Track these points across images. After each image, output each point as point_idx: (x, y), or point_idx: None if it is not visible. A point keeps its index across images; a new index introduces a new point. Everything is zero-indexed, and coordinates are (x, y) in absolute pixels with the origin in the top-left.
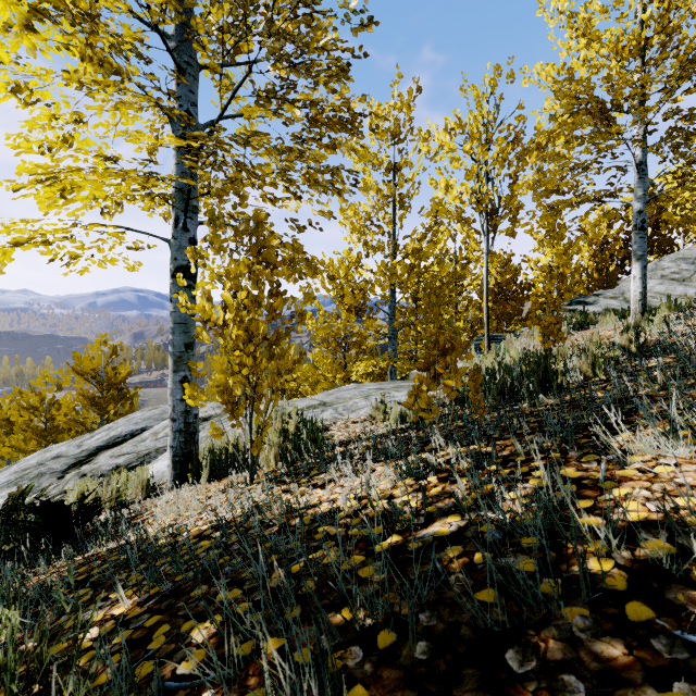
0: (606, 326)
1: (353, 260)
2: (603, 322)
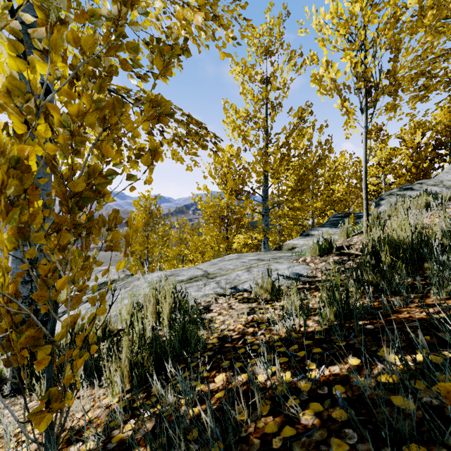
0: None
1: (234, 153)
2: None
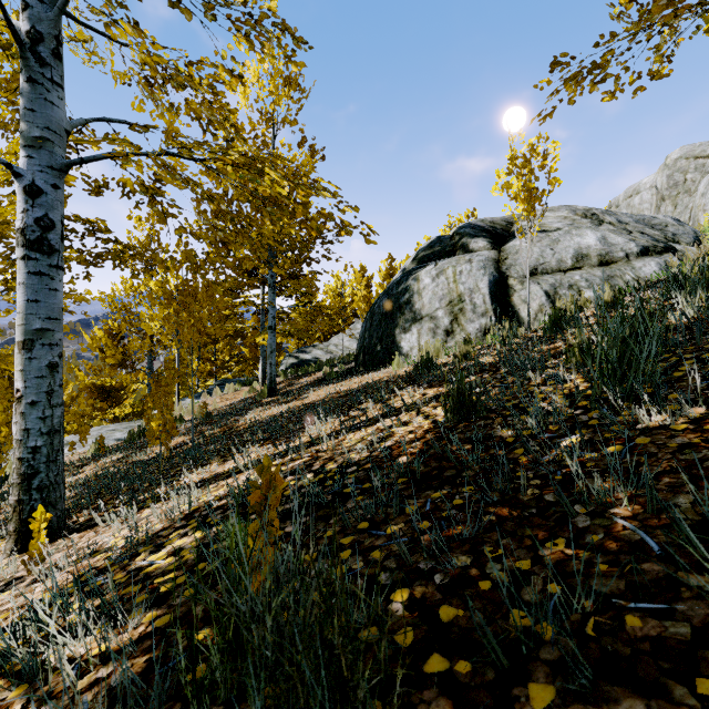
0: (255, 386)
1: (116, 329)
2: (254, 384)
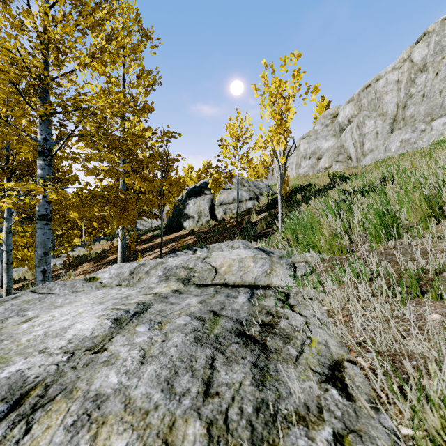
0: (116, 240)
1: None
2: (115, 239)
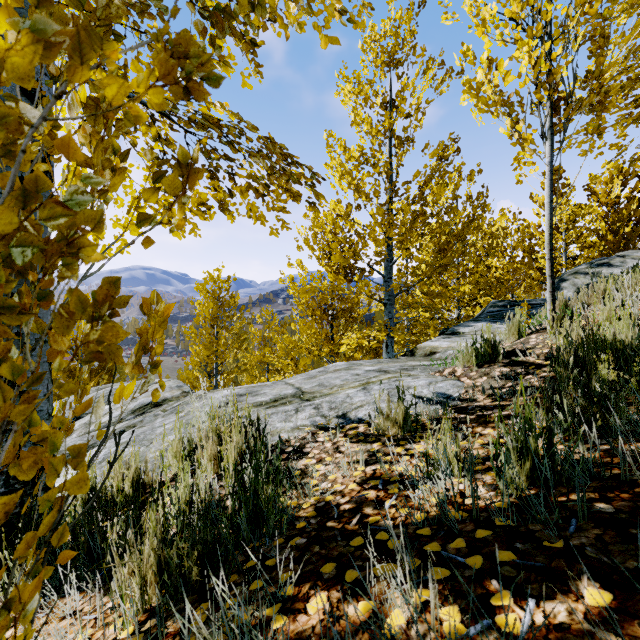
0: None
1: (342, 212)
2: None
